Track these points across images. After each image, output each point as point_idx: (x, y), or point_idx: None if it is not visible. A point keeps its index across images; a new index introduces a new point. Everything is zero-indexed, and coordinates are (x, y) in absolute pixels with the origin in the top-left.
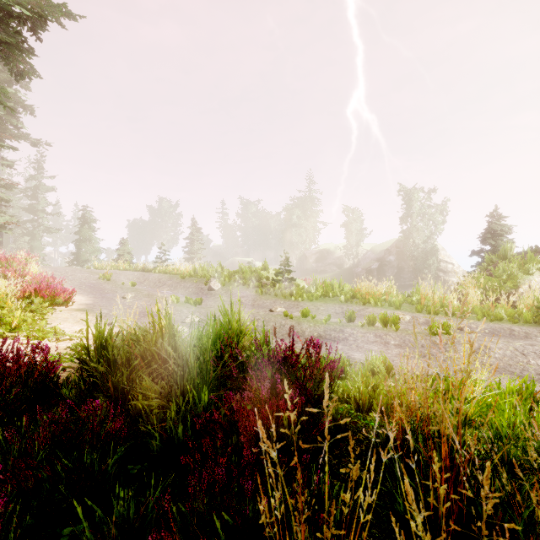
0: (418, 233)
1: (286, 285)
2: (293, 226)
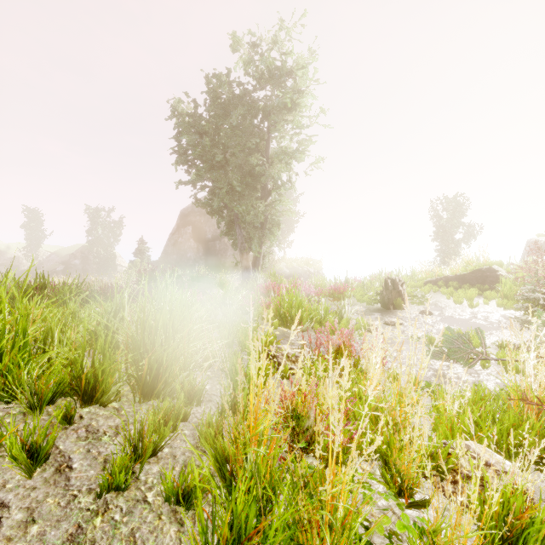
0: (100, 243)
1: None
2: None
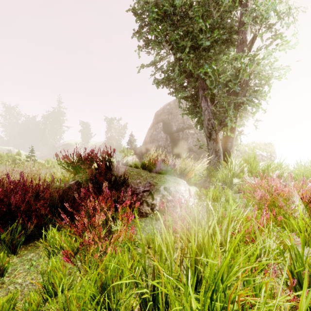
0: (113, 138)
1: (32, 163)
2: (46, 128)
